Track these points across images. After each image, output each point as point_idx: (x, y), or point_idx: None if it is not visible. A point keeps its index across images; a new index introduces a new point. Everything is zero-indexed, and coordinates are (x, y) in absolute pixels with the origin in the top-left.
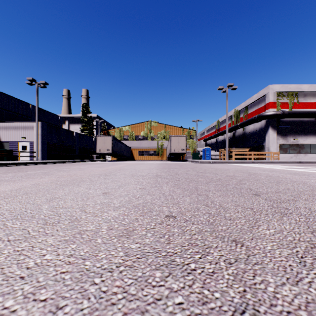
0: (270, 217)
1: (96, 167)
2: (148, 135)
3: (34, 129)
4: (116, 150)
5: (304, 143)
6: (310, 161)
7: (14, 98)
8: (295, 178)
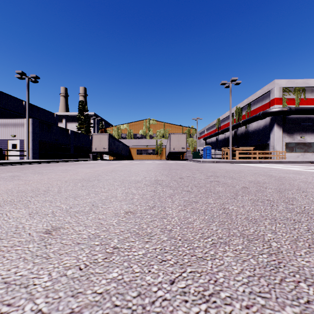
0: None
1: (85, 168)
2: (146, 133)
3: (24, 126)
4: (113, 149)
5: (311, 141)
6: None
7: (5, 94)
8: None
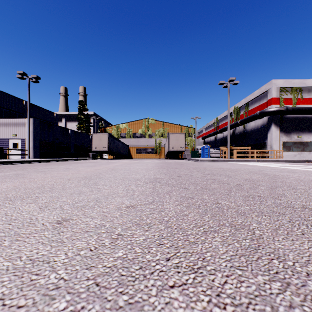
0: None
1: (86, 167)
2: (146, 133)
3: (25, 125)
4: (113, 148)
5: (308, 140)
6: None
7: (6, 94)
8: None
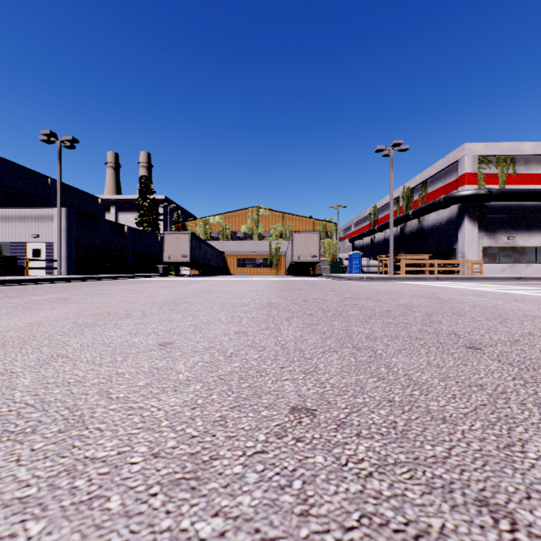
0: (534, 411)
1: (159, 288)
2: (253, 231)
3: (54, 220)
4: (198, 258)
5: (526, 245)
6: (538, 276)
7: (19, 167)
8: (530, 311)
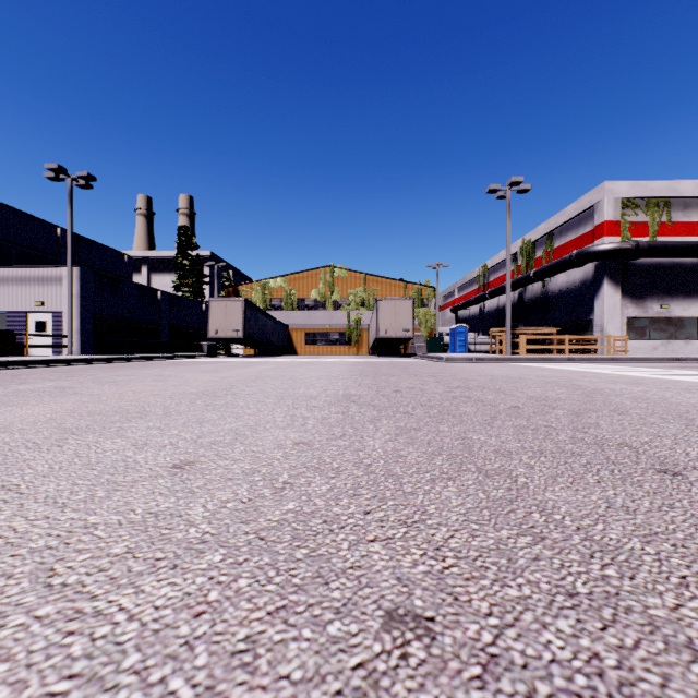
0: None
1: (199, 372)
2: (327, 298)
3: (63, 282)
4: (254, 332)
5: (684, 315)
6: None
7: (19, 214)
8: None
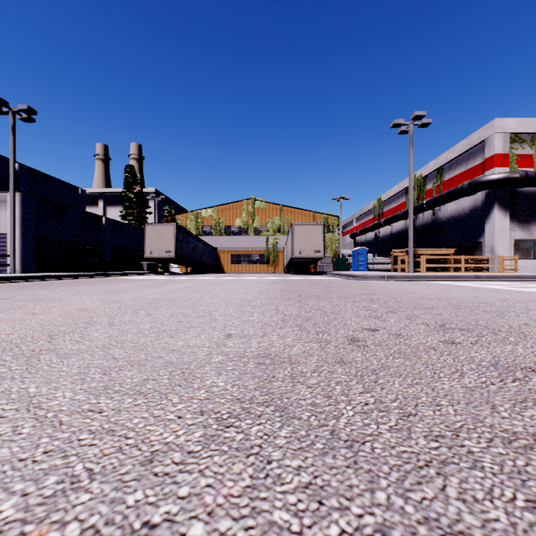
0: None
1: (97, 293)
2: (249, 225)
3: (7, 207)
4: (186, 253)
5: None
6: None
7: None
8: None
